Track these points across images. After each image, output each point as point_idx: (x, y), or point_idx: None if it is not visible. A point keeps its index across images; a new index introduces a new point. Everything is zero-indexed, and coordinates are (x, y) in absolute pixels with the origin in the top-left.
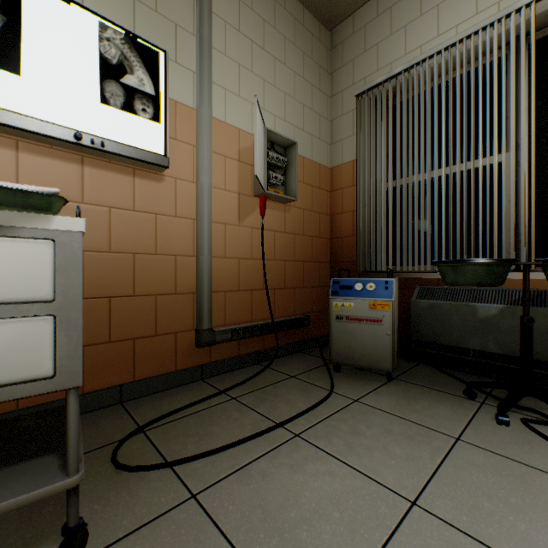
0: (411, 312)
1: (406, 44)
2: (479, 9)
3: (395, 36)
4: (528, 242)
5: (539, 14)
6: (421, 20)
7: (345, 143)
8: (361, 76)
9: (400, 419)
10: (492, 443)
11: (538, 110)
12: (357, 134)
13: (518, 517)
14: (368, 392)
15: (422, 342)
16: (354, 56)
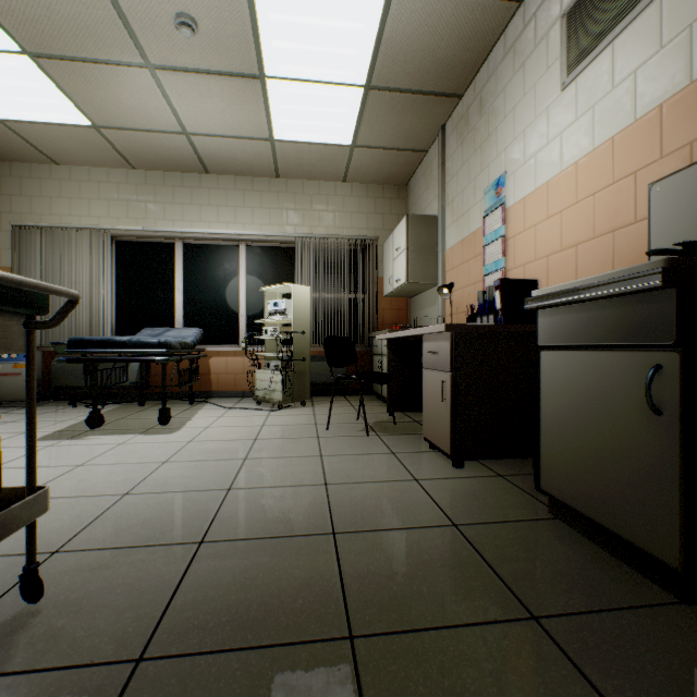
0: (52, 371)
1: (52, 209)
2: (91, 215)
3: (44, 199)
4: (117, 334)
5: (115, 233)
6: (62, 200)
7: (4, 252)
8: (19, 211)
9: (24, 413)
10: (64, 411)
11: (120, 273)
12: (14, 252)
13: (51, 418)
14: (10, 411)
15: (59, 387)
16: (13, 193)
